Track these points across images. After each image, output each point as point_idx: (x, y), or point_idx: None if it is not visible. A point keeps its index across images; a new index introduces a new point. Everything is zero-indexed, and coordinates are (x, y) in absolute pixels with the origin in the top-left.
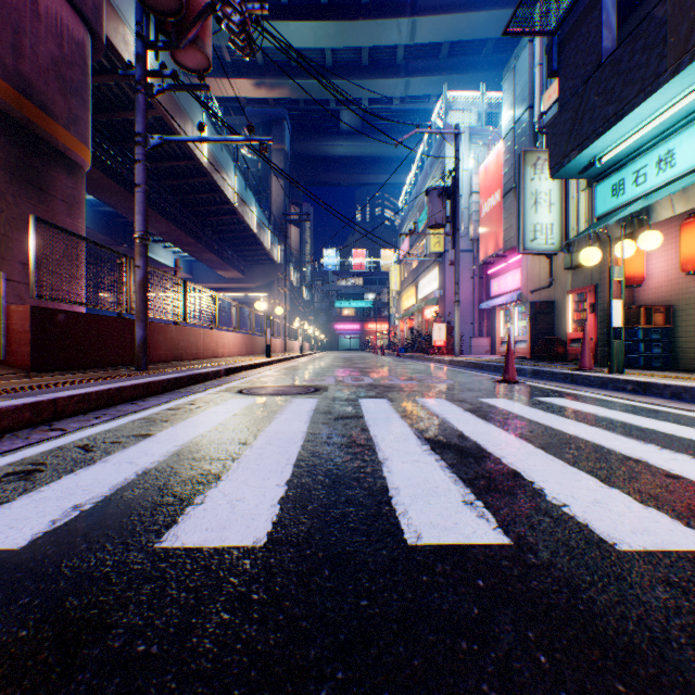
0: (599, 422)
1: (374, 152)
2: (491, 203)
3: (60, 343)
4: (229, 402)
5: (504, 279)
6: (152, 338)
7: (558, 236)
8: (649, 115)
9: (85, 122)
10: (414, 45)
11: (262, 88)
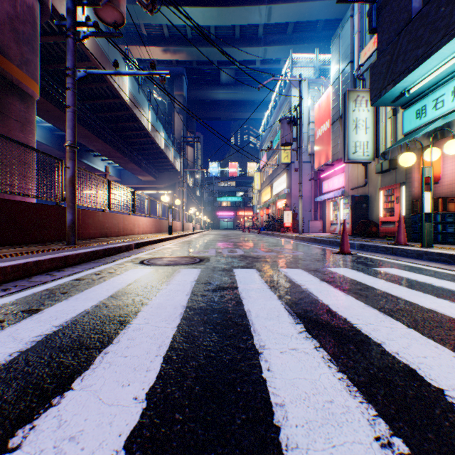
0: (443, 294)
1: (243, 97)
2: (323, 129)
3: (4, 225)
4: (129, 272)
5: (332, 181)
6: (83, 221)
7: (372, 150)
8: (450, 54)
9: (34, 64)
10: (270, 24)
11: (168, 53)
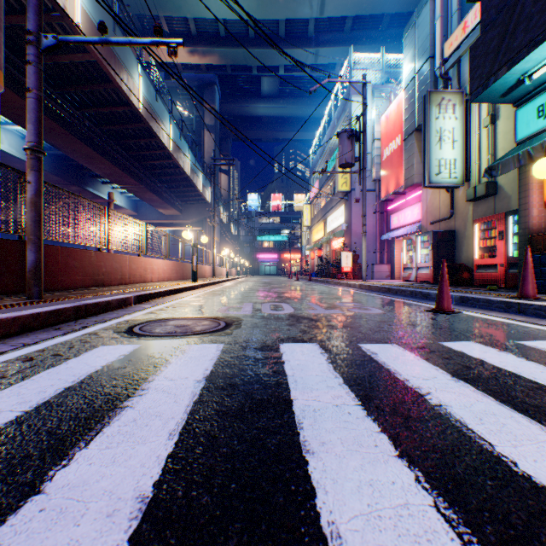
0: None
1: (289, 113)
2: (392, 147)
3: None
4: (90, 353)
5: (403, 213)
6: (64, 263)
7: (461, 170)
8: None
9: None
10: (323, 19)
11: (195, 55)
